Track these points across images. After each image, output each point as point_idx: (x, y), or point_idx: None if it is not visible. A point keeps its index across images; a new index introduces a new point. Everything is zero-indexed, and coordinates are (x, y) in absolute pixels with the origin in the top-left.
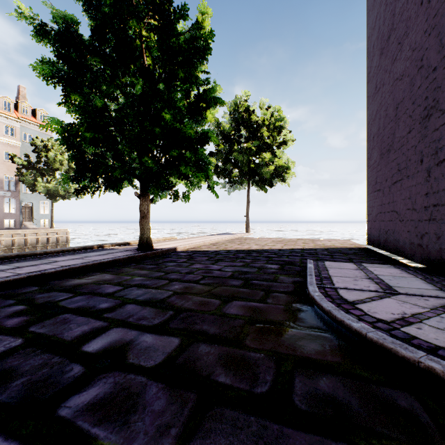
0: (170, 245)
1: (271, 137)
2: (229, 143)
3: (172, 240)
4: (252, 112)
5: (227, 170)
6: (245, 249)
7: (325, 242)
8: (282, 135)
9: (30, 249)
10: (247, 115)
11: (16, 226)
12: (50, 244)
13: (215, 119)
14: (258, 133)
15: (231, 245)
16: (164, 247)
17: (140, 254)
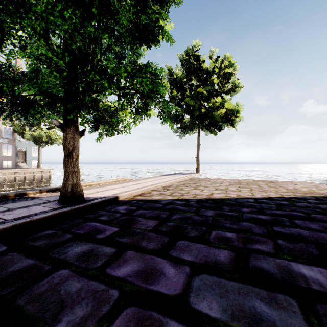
0: (113, 191)
1: (220, 84)
2: (181, 91)
3: (122, 183)
4: (202, 62)
5: (179, 116)
6: (208, 197)
7: (291, 185)
8: (230, 83)
9: (19, 185)
10: (198, 64)
11: (12, 166)
12: (35, 181)
13: (168, 67)
14: (207, 82)
15: (187, 190)
16: (103, 194)
17: (46, 215)
